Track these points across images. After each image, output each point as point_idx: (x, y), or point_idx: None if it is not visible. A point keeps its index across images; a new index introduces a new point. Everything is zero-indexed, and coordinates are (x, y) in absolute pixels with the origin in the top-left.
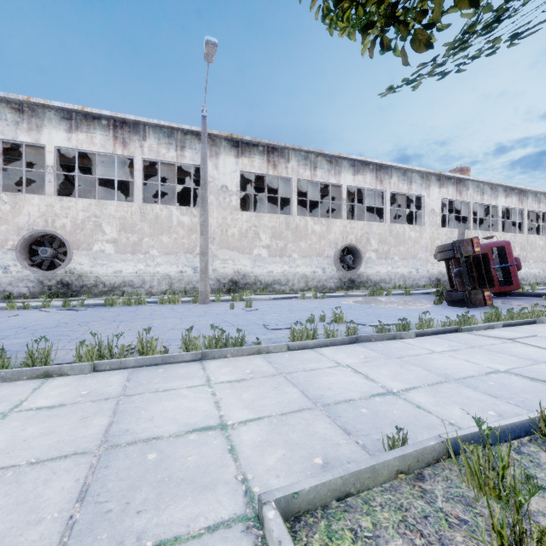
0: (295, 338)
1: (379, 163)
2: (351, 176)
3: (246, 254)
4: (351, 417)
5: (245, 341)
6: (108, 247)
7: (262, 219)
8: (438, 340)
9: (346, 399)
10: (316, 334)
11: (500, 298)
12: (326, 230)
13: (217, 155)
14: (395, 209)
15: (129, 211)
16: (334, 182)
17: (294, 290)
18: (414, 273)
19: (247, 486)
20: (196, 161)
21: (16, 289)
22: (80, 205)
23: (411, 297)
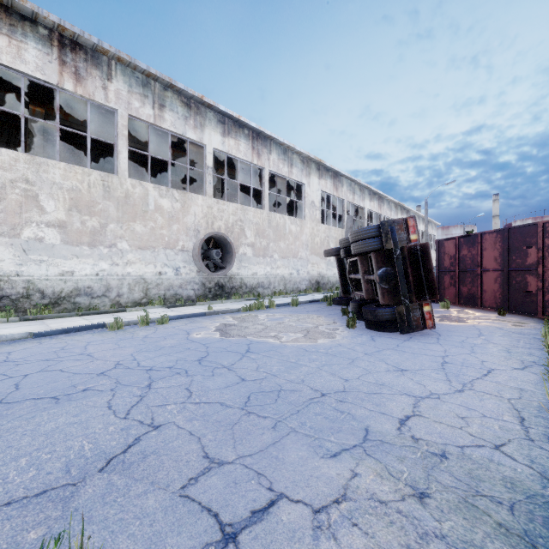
0: None
1: (256, 128)
2: (219, 135)
3: None
4: None
5: None
6: None
7: (46, 170)
8: None
9: None
10: None
11: None
12: (181, 209)
13: None
14: (270, 204)
15: None
16: (194, 137)
17: (122, 305)
18: (295, 275)
19: None
20: None
21: None
22: None
23: (301, 309)
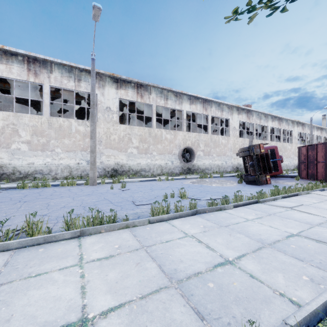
0: (154, 213)
1: (204, 98)
2: (188, 105)
3: (123, 152)
4: (202, 295)
5: (116, 218)
6: (23, 146)
7: (133, 130)
8: (248, 210)
9: (195, 272)
10: (169, 210)
11: (272, 178)
12: (173, 138)
13: (103, 87)
14: (213, 126)
15: (39, 121)
16: (179, 108)
17: (154, 175)
18: (224, 164)
19: None
20: (89, 90)
21: None
22: (1, 115)
23: (224, 178)
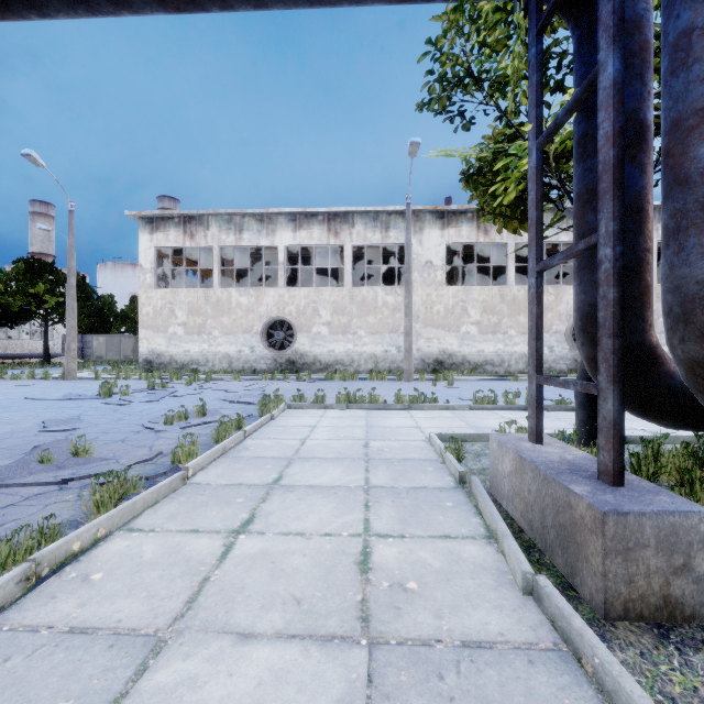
0: (477, 402)
1: None
2: None
3: (452, 332)
4: (488, 431)
5: (438, 402)
6: (323, 329)
7: (471, 293)
8: None
9: (492, 427)
10: (497, 401)
11: None
12: (554, 300)
13: (421, 231)
14: None
15: (340, 295)
16: (566, 239)
17: (511, 372)
18: None
19: (427, 437)
20: (400, 240)
21: (259, 365)
22: (302, 293)
23: None
